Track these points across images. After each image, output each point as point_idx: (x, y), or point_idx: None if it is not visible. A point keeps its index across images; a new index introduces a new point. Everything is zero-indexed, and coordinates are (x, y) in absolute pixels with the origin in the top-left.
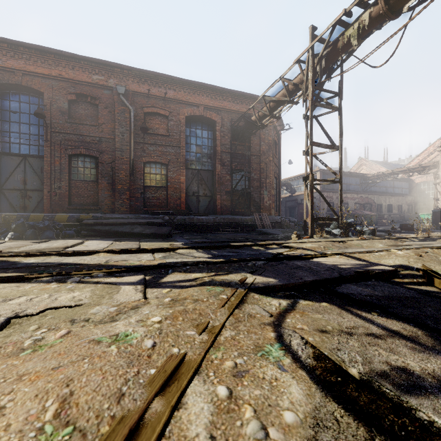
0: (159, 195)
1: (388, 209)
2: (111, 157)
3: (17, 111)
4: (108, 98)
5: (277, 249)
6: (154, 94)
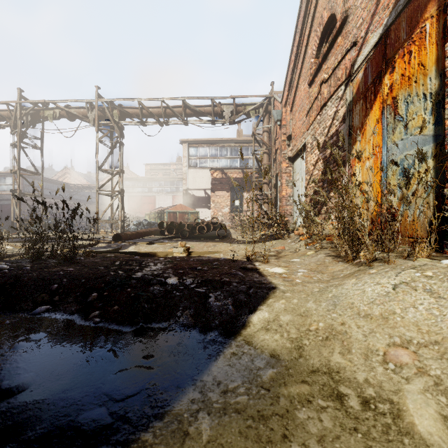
0: None
1: (87, 214)
2: None
3: None
4: None
5: None
6: None
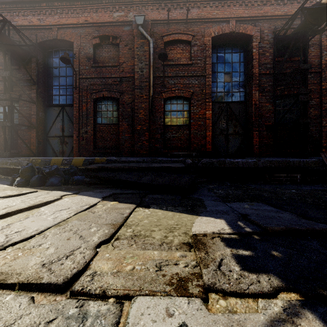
0: (180, 135)
1: None
2: (131, 97)
3: (57, 67)
4: (128, 34)
5: None
6: (174, 18)
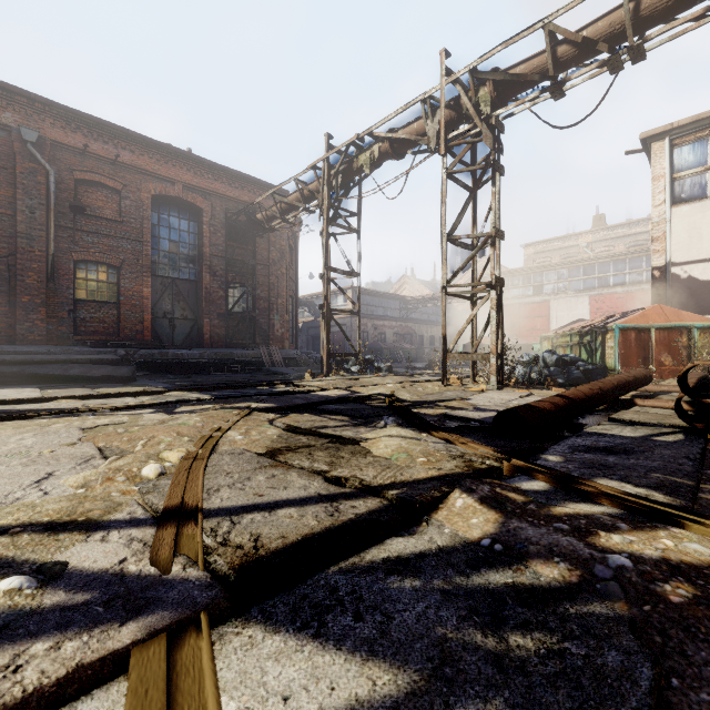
0: (104, 315)
1: (430, 341)
2: (6, 247)
3: None
4: (0, 143)
5: (285, 388)
6: (94, 151)
